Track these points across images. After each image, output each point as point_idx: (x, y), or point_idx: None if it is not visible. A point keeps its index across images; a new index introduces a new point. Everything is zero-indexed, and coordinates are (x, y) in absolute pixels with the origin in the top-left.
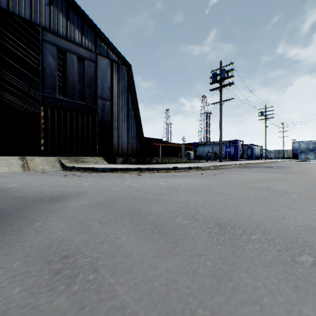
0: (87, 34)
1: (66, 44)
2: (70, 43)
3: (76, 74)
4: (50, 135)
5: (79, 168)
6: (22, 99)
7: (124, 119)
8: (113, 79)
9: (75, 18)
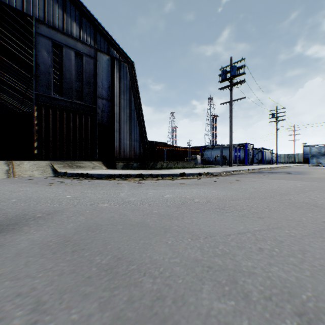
0: (86, 28)
1: (62, 38)
2: (67, 37)
3: (73, 71)
4: (44, 137)
5: (71, 174)
6: (20, 101)
7: (126, 120)
8: (114, 77)
9: (72, 10)
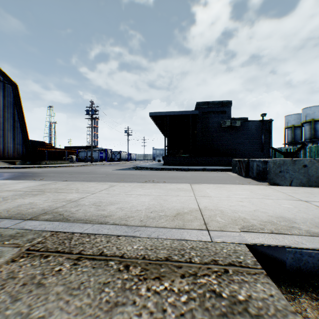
0: None
1: None
2: None
3: None
4: None
5: None
6: None
7: (11, 128)
8: None
9: None
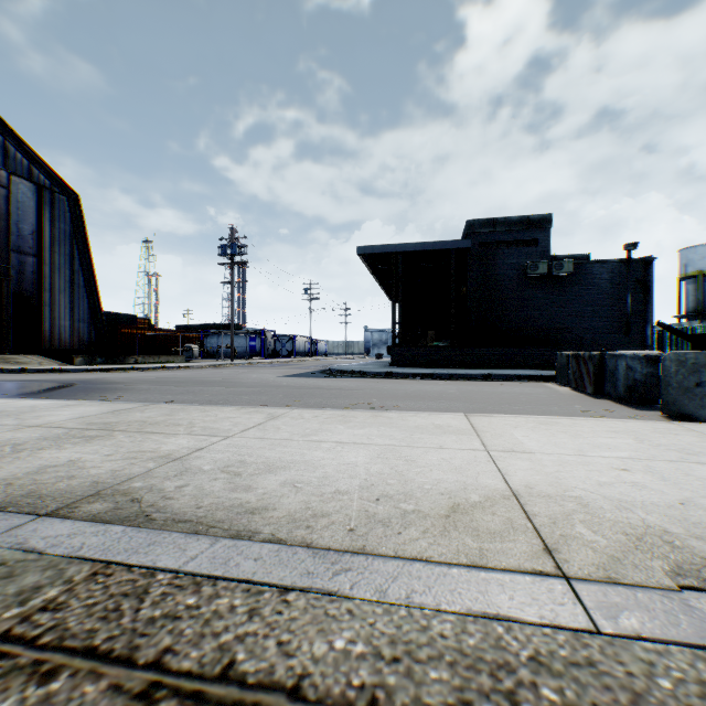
0: None
1: None
2: None
3: None
4: None
5: (36, 370)
6: None
7: (66, 288)
8: (44, 218)
9: None
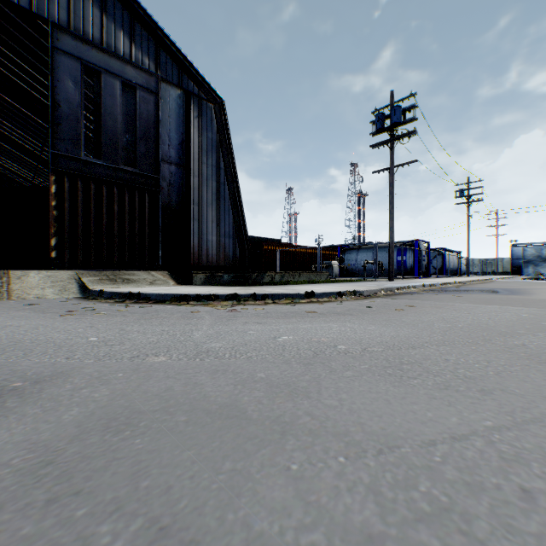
0: (141, 41)
1: (100, 57)
2: (109, 56)
3: (119, 116)
4: (68, 229)
5: (112, 293)
6: (33, 169)
7: (211, 201)
8: (191, 126)
9: (117, 10)
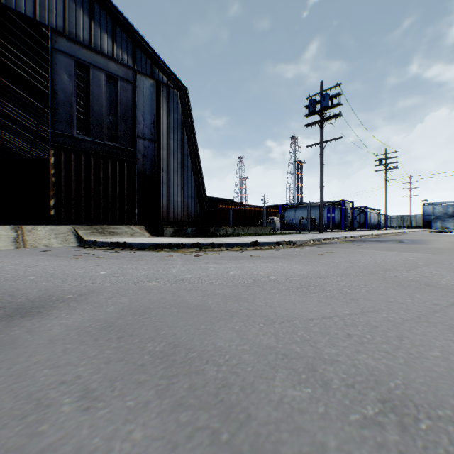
0: (121, 41)
1: (89, 55)
2: (96, 54)
3: (104, 101)
4: (64, 192)
5: (103, 243)
6: (30, 142)
7: (177, 169)
8: (161, 109)
9: (102, 17)
